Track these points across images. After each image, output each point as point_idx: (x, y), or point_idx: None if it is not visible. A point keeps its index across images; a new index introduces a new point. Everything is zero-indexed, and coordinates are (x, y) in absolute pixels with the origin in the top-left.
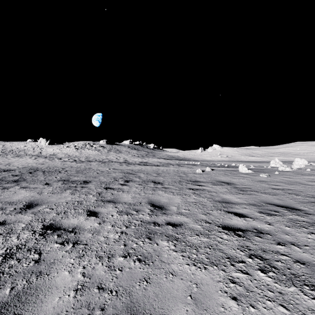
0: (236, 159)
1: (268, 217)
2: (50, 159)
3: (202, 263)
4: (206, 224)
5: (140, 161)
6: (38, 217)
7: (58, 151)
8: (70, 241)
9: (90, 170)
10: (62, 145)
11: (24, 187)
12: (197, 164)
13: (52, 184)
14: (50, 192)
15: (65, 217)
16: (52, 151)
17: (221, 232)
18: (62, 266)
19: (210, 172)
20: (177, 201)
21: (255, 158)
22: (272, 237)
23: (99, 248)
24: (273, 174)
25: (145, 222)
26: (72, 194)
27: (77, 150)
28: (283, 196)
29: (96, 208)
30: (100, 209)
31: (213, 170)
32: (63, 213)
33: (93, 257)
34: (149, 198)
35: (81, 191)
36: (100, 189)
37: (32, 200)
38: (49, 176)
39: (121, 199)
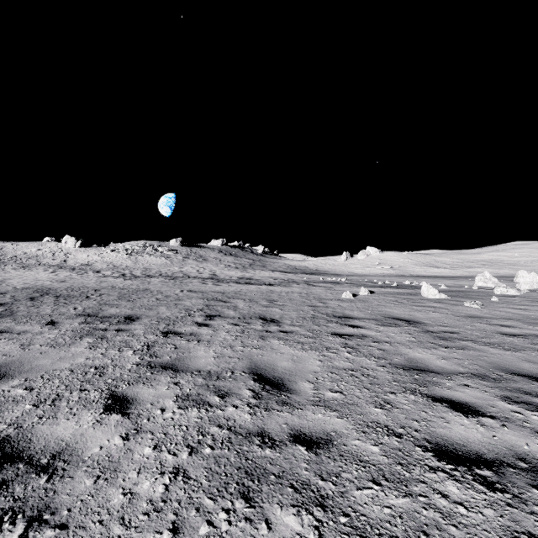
0: (409, 273)
1: (533, 414)
2: (80, 273)
3: None
4: (390, 439)
5: (238, 276)
6: None
7: (97, 259)
8: (21, 513)
9: (145, 293)
10: (103, 249)
11: (2, 331)
12: (341, 282)
13: (61, 324)
14: (49, 343)
15: (49, 415)
16: (86, 259)
17: (437, 471)
18: None
19: (369, 296)
20: (312, 365)
21: (441, 271)
22: None
23: None
24: (489, 302)
25: (240, 432)
26: (92, 347)
27: (130, 257)
28: (536, 353)
29: (131, 387)
30: (139, 391)
31: (373, 292)
32: (51, 402)
33: None
34: (252, 357)
35: (114, 341)
36: (152, 336)
37: (0, 363)
38: (64, 306)
39: (192, 360)
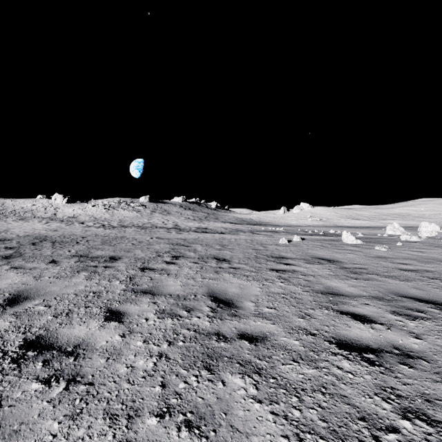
0: (334, 224)
1: (410, 322)
2: (68, 224)
3: (313, 434)
4: (307, 336)
5: (196, 227)
6: (21, 322)
7: (81, 212)
8: (62, 377)
9: (122, 240)
10: (86, 204)
11: (17, 268)
12: (279, 231)
13: (61, 263)
14: (55, 276)
15: (66, 322)
16: (72, 212)
17: (337, 355)
18: (33, 441)
19: (300, 242)
20: (254, 291)
21: (361, 222)
22: (433, 367)
23: (113, 394)
24: (395, 246)
25: (203, 332)
26: (88, 278)
27: (107, 211)
28: (422, 283)
29: (121, 305)
30: (128, 308)
31: (304, 239)
32: (65, 314)
33: (98, 416)
34: (209, 285)
35: (104, 274)
36: (133, 271)
37: (22, 289)
38: (60, 249)
39: (164, 287)
